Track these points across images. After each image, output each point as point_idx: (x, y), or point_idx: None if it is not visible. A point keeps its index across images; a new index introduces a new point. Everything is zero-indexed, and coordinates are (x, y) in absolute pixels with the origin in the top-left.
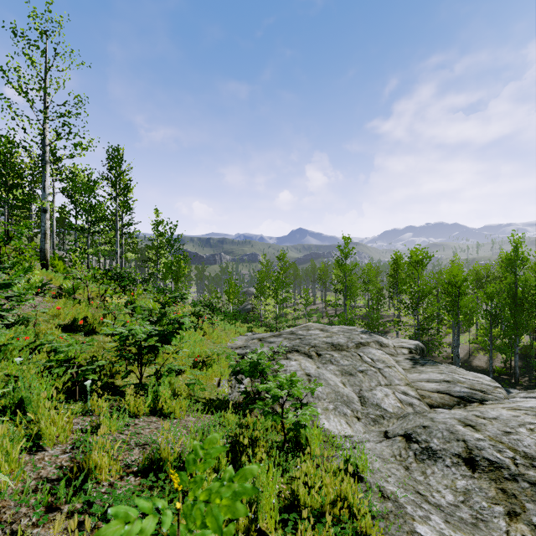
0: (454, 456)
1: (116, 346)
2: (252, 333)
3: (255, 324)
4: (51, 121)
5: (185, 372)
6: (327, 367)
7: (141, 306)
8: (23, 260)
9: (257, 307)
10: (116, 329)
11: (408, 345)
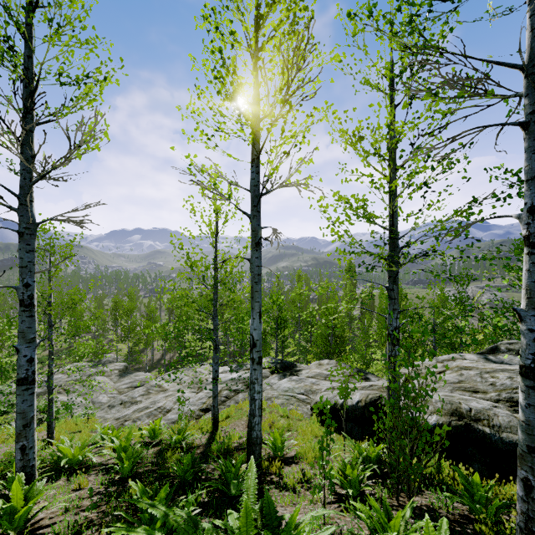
0: (119, 404)
1: None
2: None
3: None
4: None
5: None
6: (72, 395)
7: None
8: None
9: None
10: None
11: (119, 367)
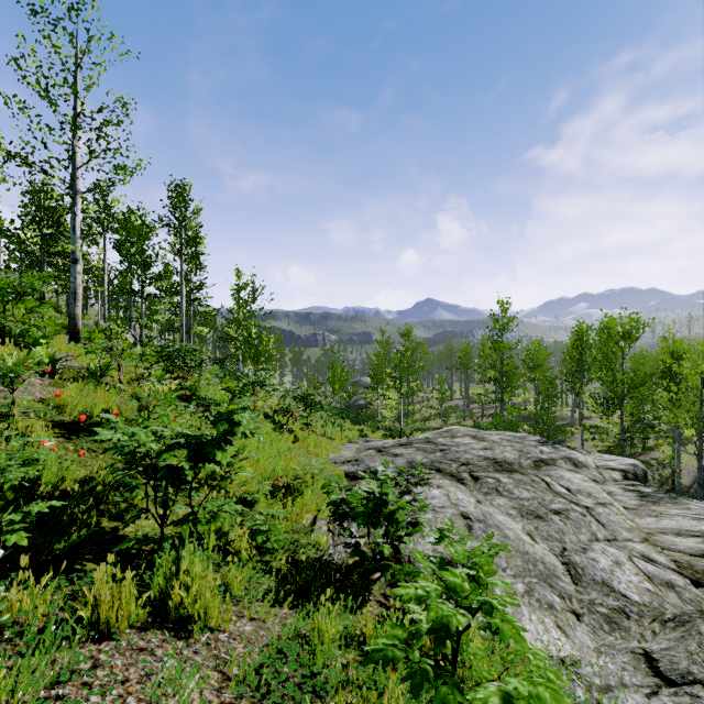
0: None
1: (112, 464)
2: (366, 439)
3: (369, 426)
4: (79, 129)
5: (257, 504)
6: (491, 500)
7: (206, 397)
8: (36, 326)
9: (372, 403)
10: (104, 432)
11: (619, 465)
